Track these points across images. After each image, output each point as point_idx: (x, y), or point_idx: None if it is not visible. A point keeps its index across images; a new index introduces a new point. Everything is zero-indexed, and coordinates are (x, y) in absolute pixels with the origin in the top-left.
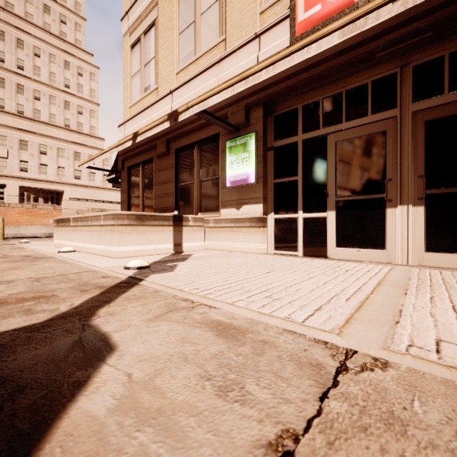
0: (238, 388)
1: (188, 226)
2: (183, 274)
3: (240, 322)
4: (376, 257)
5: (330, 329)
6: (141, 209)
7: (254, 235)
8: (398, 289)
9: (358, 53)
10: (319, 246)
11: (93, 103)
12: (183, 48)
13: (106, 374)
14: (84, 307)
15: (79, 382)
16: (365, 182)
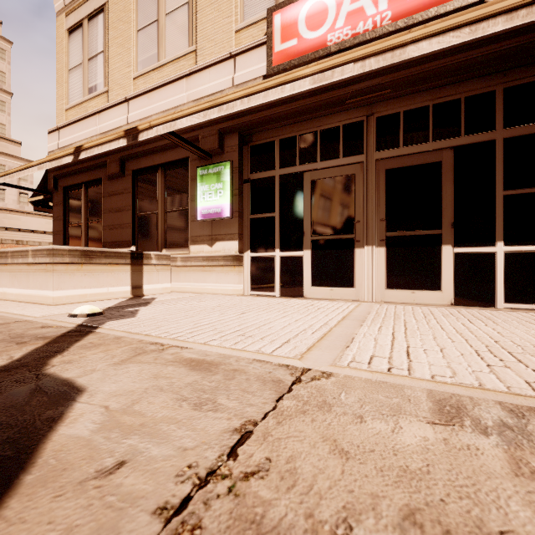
0: (211, 402)
1: (151, 265)
2: (148, 319)
3: (213, 357)
4: (347, 295)
5: (294, 356)
6: (84, 243)
7: (229, 275)
8: (357, 322)
9: (330, 96)
10: (296, 286)
11: (3, 91)
12: (142, 49)
13: (81, 409)
14: (29, 359)
15: (53, 418)
16: (338, 222)
